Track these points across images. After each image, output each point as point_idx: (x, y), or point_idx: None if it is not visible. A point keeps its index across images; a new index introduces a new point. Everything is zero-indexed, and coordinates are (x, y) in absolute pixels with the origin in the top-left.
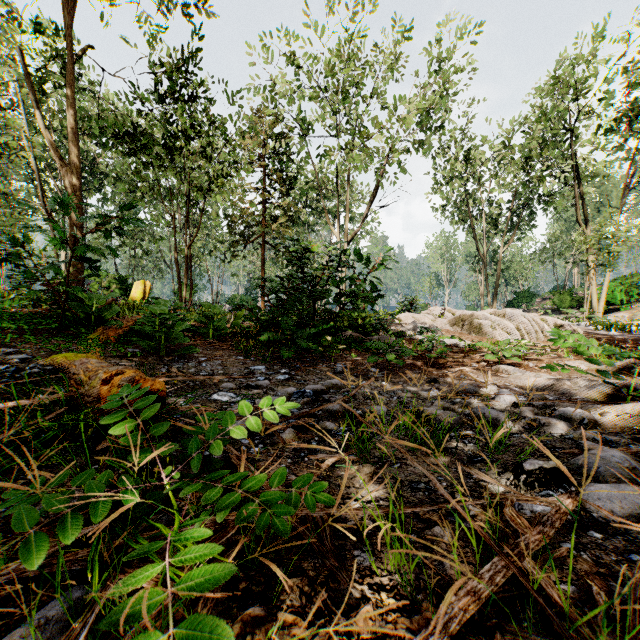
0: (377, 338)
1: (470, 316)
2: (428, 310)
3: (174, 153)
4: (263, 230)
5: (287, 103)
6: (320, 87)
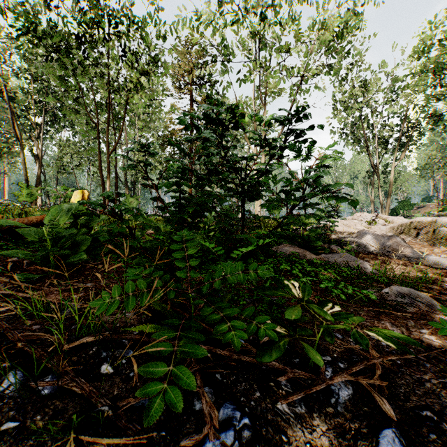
0: (334, 257)
1: (430, 223)
2: (354, 216)
3: (86, 47)
4: (189, 146)
5: (211, 36)
6: (240, 11)
